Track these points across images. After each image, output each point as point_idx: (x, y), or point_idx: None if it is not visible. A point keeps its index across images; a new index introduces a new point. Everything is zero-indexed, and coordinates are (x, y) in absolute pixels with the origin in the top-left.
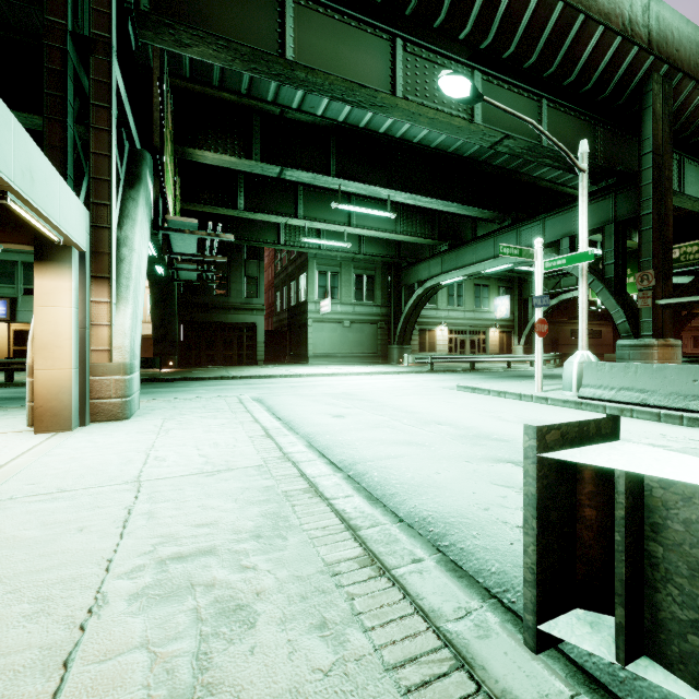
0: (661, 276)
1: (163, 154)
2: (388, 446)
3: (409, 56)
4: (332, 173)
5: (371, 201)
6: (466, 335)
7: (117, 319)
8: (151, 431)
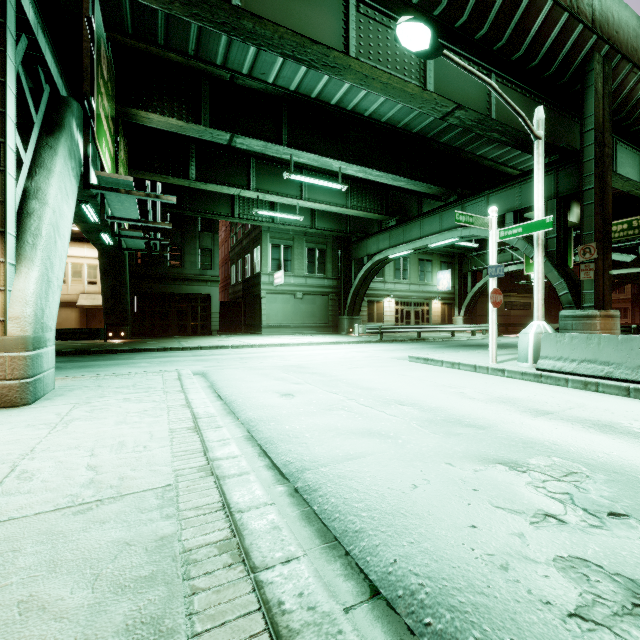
0: (602, 250)
1: (92, 103)
2: (345, 438)
3: (362, 17)
4: (284, 142)
5: (323, 176)
6: (411, 307)
7: (16, 283)
8: (46, 424)
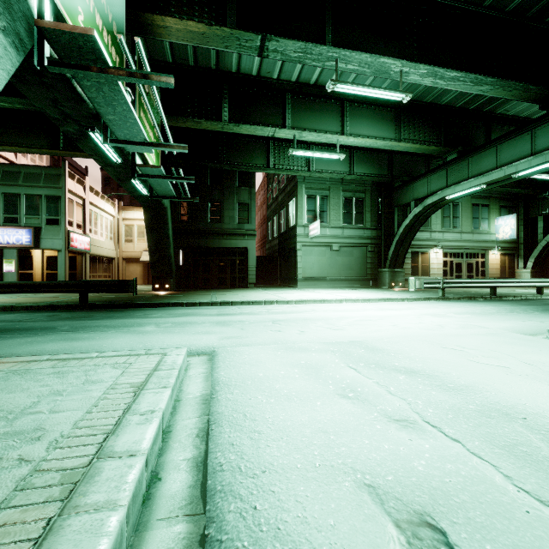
0: None
1: None
2: None
3: None
4: (327, 44)
5: (367, 107)
6: (463, 258)
7: None
8: None
